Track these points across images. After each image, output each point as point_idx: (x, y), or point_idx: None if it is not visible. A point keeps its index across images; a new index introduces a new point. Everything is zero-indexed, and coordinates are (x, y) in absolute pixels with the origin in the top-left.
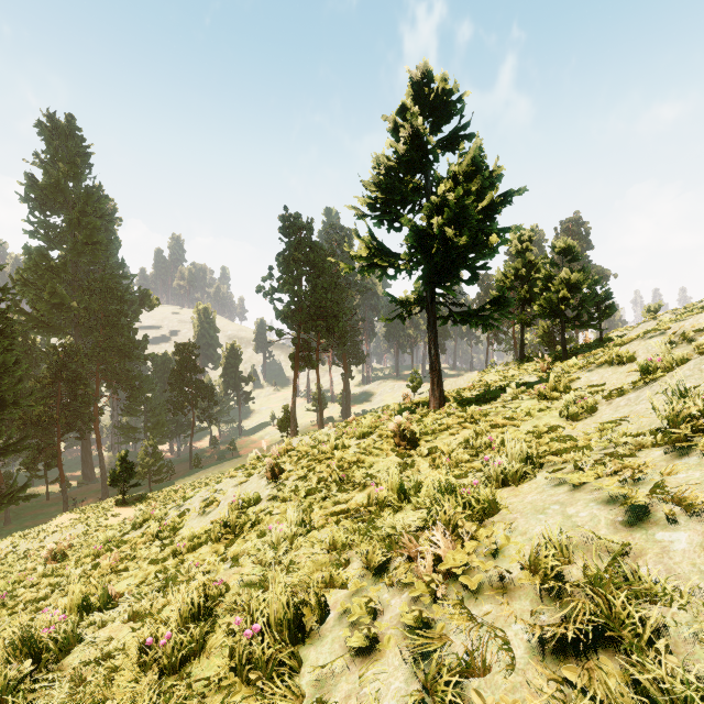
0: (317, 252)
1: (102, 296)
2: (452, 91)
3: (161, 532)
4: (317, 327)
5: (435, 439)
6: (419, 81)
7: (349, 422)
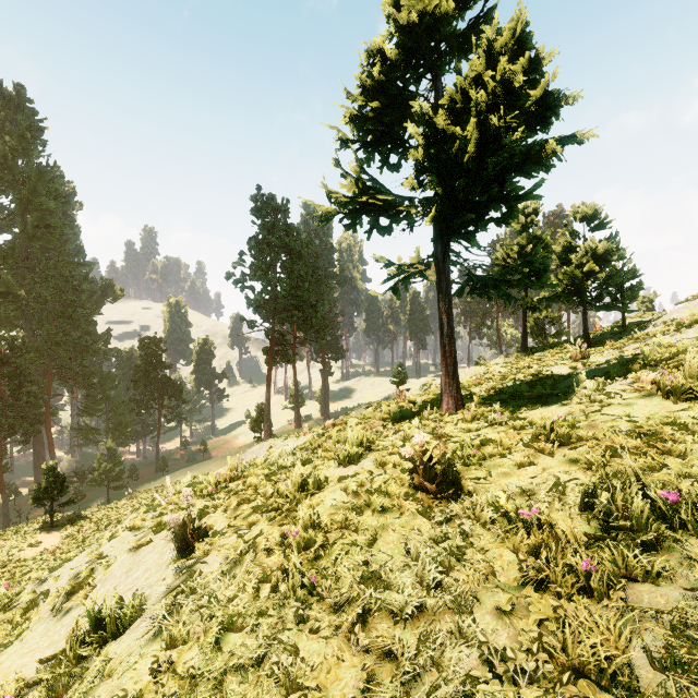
0: (293, 236)
1: (55, 284)
2: None
3: None
4: (292, 317)
5: (488, 475)
6: None
7: (327, 427)
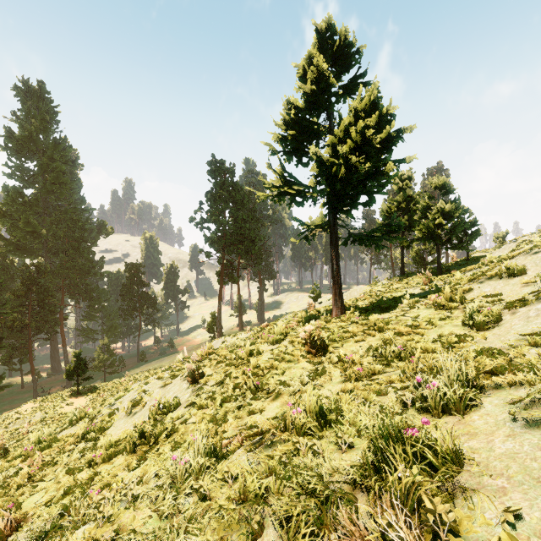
0: (238, 190)
1: (67, 225)
2: (352, 43)
3: (88, 434)
4: (238, 250)
5: (342, 346)
6: (324, 34)
7: (263, 327)
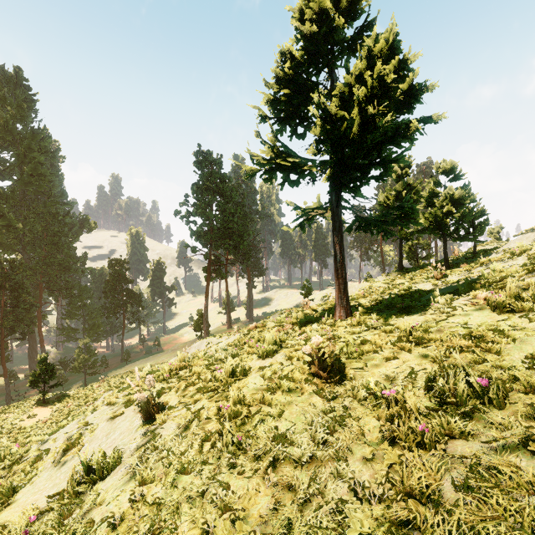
0: (225, 182)
1: (45, 219)
2: None
3: None
4: (225, 244)
5: (364, 366)
6: None
7: (251, 329)
